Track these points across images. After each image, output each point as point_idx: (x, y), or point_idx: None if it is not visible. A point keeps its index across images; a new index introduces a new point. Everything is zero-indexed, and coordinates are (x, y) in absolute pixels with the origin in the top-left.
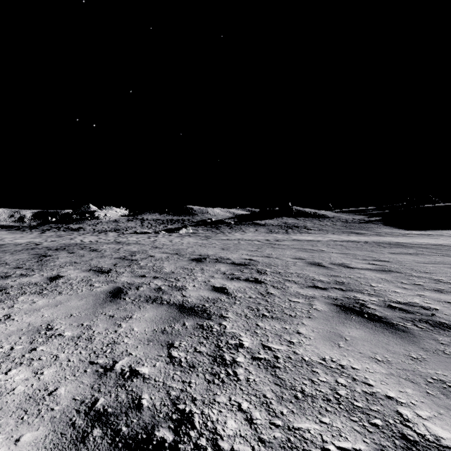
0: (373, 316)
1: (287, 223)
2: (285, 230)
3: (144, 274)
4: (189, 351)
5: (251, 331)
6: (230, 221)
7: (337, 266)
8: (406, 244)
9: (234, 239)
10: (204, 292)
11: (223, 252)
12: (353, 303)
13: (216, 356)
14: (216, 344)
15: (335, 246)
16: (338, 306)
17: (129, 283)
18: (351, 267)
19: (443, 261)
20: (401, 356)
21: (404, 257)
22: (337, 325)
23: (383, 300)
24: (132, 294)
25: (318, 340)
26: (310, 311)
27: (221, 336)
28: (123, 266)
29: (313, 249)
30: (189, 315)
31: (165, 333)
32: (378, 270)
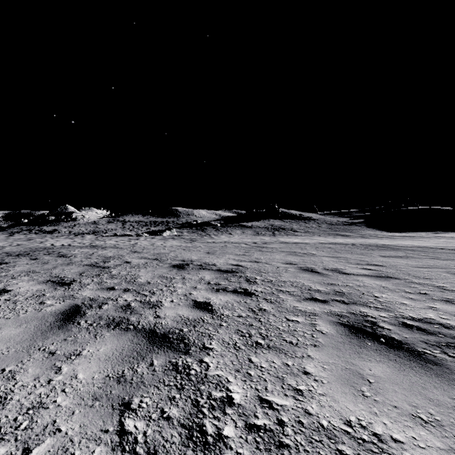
0: (391, 341)
1: (273, 225)
2: (271, 232)
3: (113, 286)
4: (152, 419)
5: (243, 372)
6: (216, 223)
7: (331, 271)
8: (393, 247)
9: (220, 241)
10: (183, 309)
11: (208, 257)
12: (362, 321)
13: (192, 427)
14: (194, 401)
15: (324, 249)
16: (346, 326)
17: (91, 299)
18: (346, 273)
19: (436, 265)
20: (451, 411)
21: (397, 261)
22: (351, 356)
23: (395, 316)
24: (90, 316)
25: (333, 384)
26: (314, 334)
27: (201, 384)
28: (91, 276)
29: (303, 252)
30: (160, 347)
31: (122, 382)
32: (376, 277)
